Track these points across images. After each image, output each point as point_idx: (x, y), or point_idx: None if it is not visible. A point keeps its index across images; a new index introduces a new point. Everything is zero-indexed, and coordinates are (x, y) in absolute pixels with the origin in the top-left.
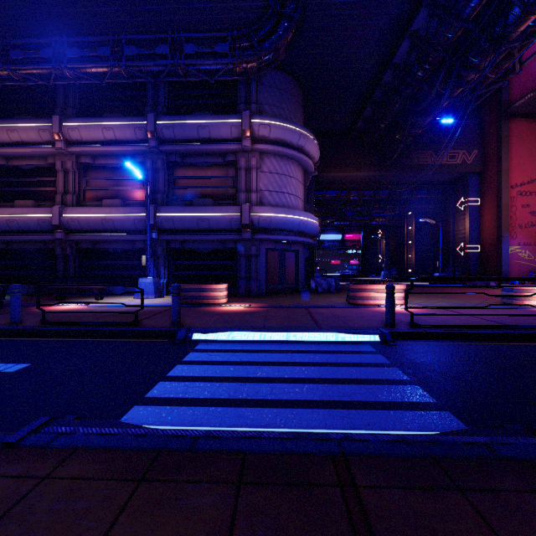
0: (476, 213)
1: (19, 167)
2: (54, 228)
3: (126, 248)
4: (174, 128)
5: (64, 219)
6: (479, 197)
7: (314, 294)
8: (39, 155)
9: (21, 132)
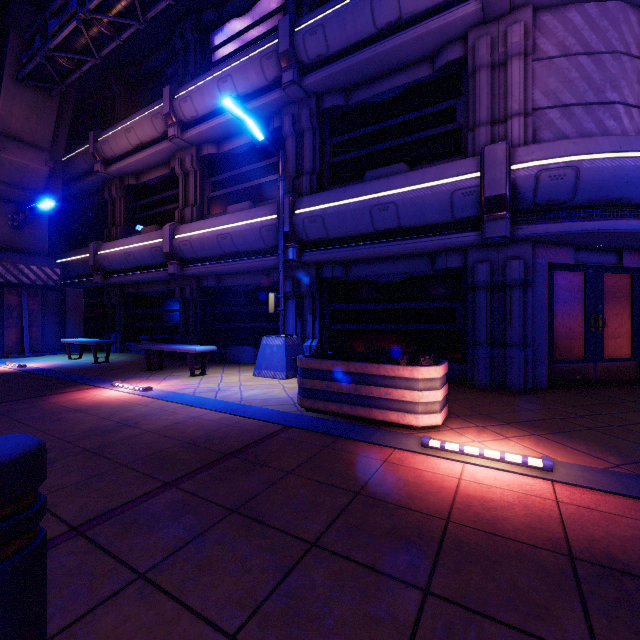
0: None
1: (147, 183)
2: (166, 257)
3: (257, 284)
4: (325, 26)
5: (176, 242)
6: None
7: None
8: (161, 159)
9: (137, 129)
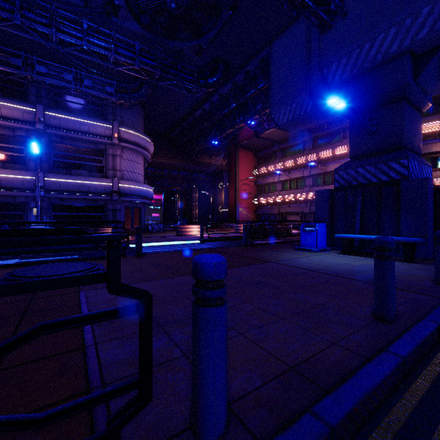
0: (227, 191)
1: None
2: None
3: (5, 201)
4: (61, 120)
5: None
6: (228, 183)
7: (153, 233)
8: None
9: None
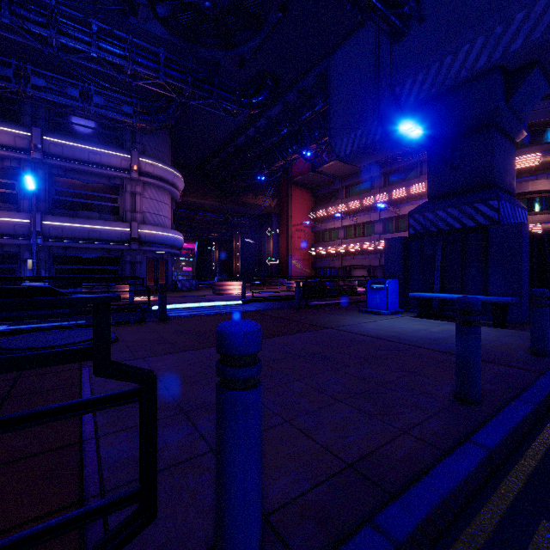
0: (276, 238)
1: None
2: None
3: None
4: (64, 147)
5: None
6: (278, 229)
7: (183, 291)
8: None
9: None
